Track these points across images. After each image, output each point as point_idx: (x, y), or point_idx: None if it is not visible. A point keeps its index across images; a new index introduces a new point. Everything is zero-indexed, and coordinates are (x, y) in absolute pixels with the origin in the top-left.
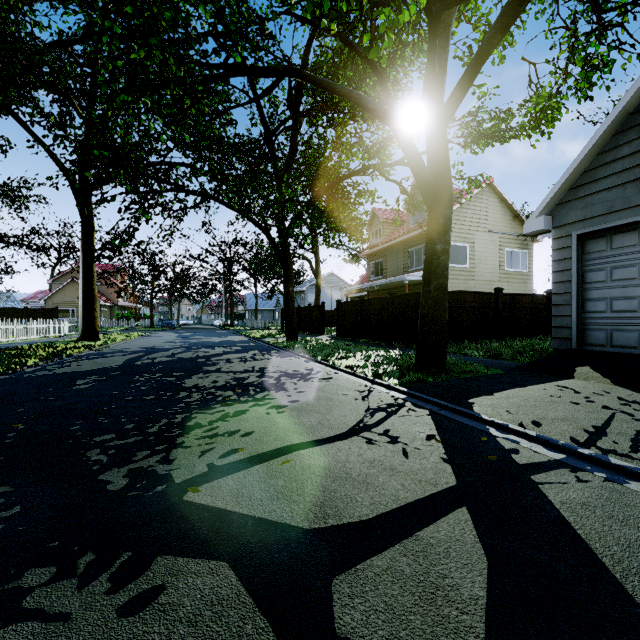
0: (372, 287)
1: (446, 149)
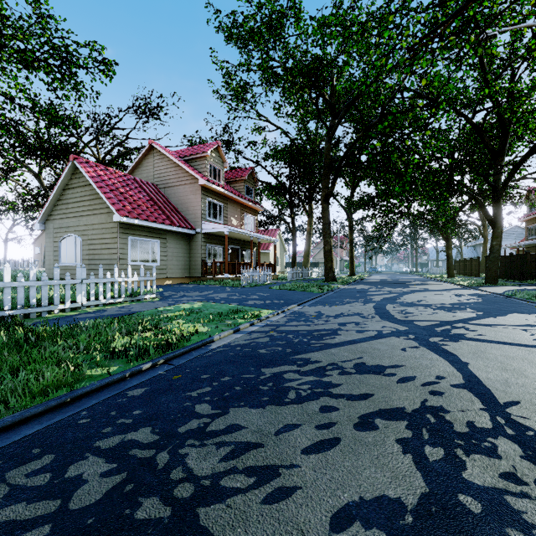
0: (521, 245)
1: (499, 208)
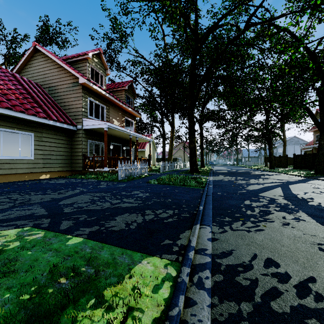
0: (314, 147)
1: None
